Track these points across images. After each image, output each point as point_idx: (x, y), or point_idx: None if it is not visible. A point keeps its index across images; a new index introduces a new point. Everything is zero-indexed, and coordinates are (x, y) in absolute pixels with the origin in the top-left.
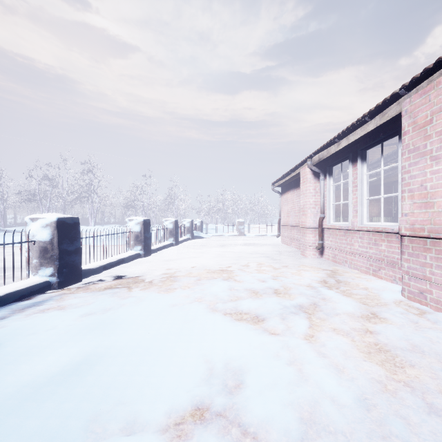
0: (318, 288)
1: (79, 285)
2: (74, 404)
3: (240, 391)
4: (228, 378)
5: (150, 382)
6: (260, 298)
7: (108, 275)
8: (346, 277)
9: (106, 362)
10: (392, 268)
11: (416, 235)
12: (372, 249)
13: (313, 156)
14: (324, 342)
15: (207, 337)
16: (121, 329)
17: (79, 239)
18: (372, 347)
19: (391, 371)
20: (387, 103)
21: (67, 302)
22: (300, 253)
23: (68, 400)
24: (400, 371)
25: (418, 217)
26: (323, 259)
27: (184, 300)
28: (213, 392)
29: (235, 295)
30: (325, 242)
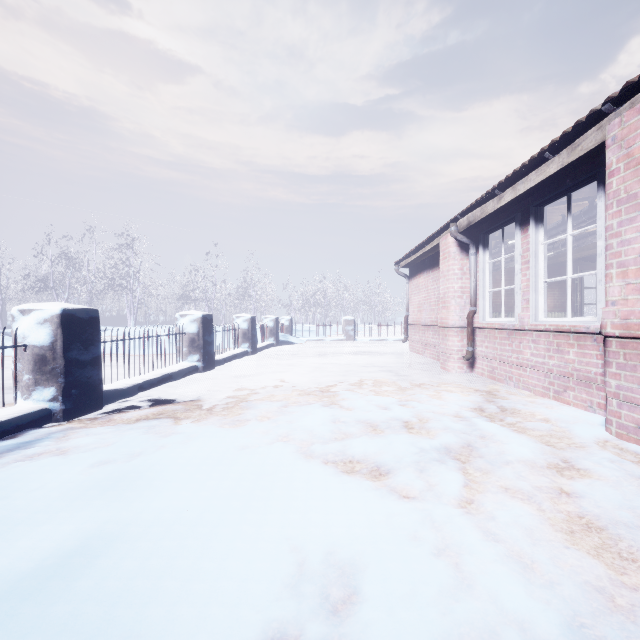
0: (472, 419)
1: (97, 415)
2: (45, 639)
3: (353, 611)
4: (330, 584)
5: (190, 593)
6: (381, 435)
7: (145, 400)
8: (513, 403)
9: (119, 551)
10: (587, 388)
11: (632, 336)
12: (553, 359)
13: (460, 218)
14: (493, 512)
15: (295, 504)
16: (153, 490)
17: (99, 344)
18: (574, 521)
19: (616, 569)
20: (581, 128)
21: (72, 443)
22: (438, 366)
23: (35, 632)
24: (631, 569)
25: (634, 306)
26: (474, 374)
27: (259, 440)
28: (303, 613)
29: (341, 432)
30: (477, 349)
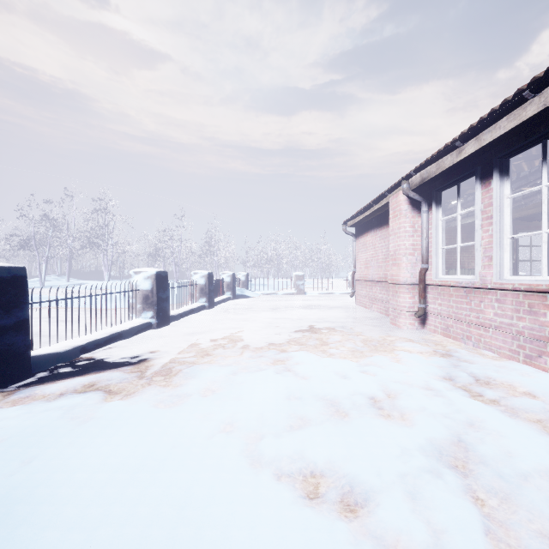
0: (448, 395)
1: (19, 387)
2: None
3: None
4: None
5: None
6: (346, 421)
7: (84, 364)
8: (483, 369)
9: None
10: None
11: None
12: (524, 321)
13: (413, 175)
14: None
15: None
16: None
17: (26, 306)
18: None
19: None
20: None
21: None
22: (387, 321)
23: None
24: None
25: None
26: (426, 331)
27: (196, 431)
28: None
29: (297, 415)
30: (429, 306)
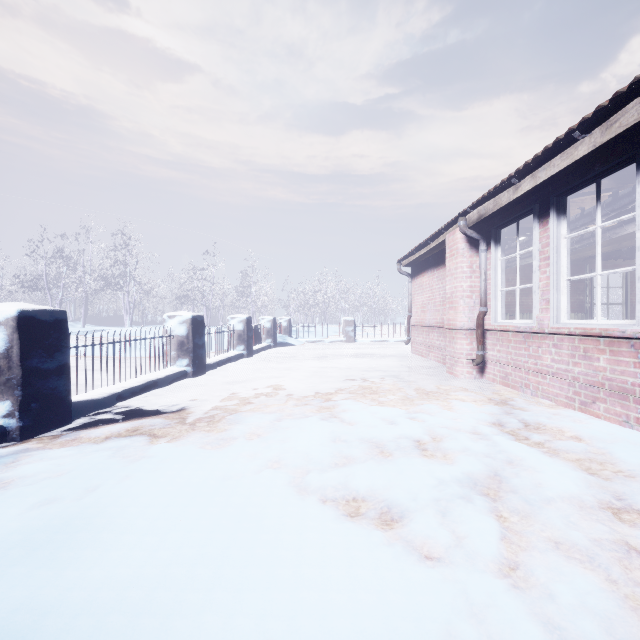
0: (494, 438)
1: (62, 432)
2: None
3: None
4: None
5: None
6: (389, 460)
7: (123, 412)
8: (535, 416)
9: None
10: (621, 400)
11: None
12: (579, 366)
13: (470, 211)
14: (549, 587)
15: (282, 574)
16: (98, 549)
17: (67, 350)
18: None
19: None
20: (622, 100)
21: (19, 472)
22: (444, 370)
23: None
24: None
25: None
26: (484, 380)
27: (245, 467)
28: None
29: (342, 455)
30: (488, 353)
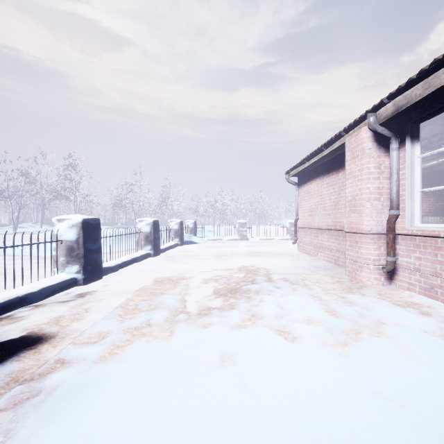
0: None
1: None
2: None
3: None
4: None
5: None
6: None
7: None
8: None
9: None
10: None
11: None
12: None
13: (386, 103)
14: None
15: None
16: None
17: None
18: None
19: None
20: None
21: None
22: (340, 272)
23: None
24: None
25: None
26: (394, 287)
27: None
28: None
29: None
30: (401, 259)
